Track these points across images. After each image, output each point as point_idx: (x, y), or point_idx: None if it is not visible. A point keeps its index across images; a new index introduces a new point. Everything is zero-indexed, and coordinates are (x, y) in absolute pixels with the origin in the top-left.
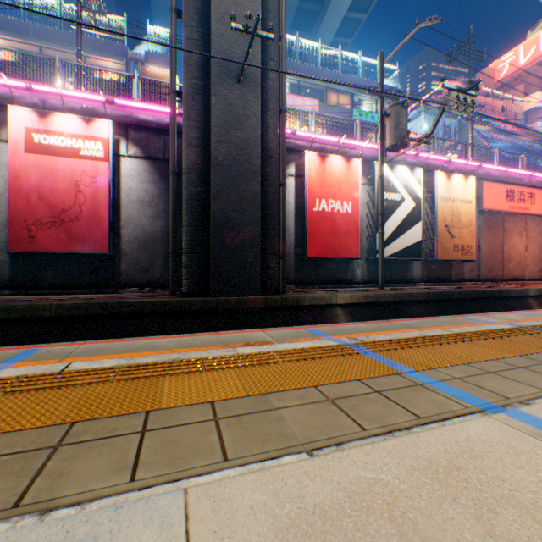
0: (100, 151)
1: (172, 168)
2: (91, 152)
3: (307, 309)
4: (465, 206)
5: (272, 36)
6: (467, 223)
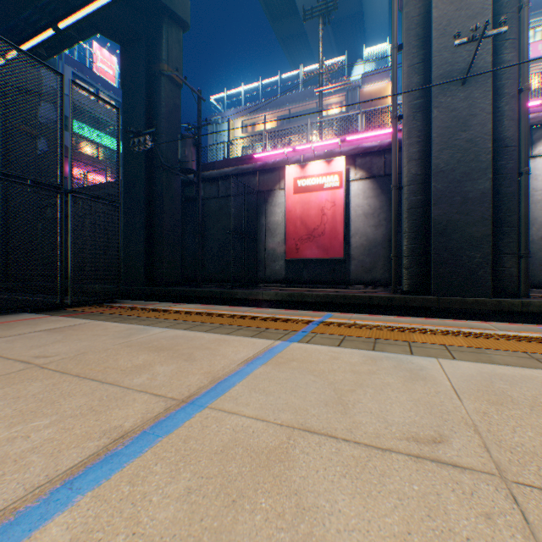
0: (336, 182)
1: (392, 184)
2: (330, 184)
3: None
4: None
5: (503, 29)
6: None
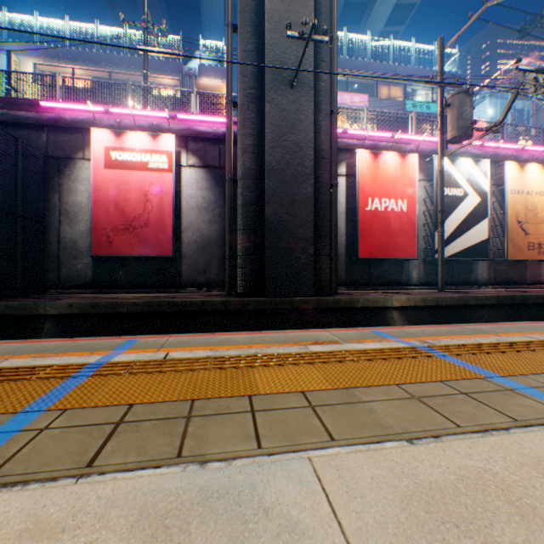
0: (164, 163)
1: (228, 175)
2: (157, 165)
3: (361, 311)
4: (542, 198)
5: (326, 39)
6: None
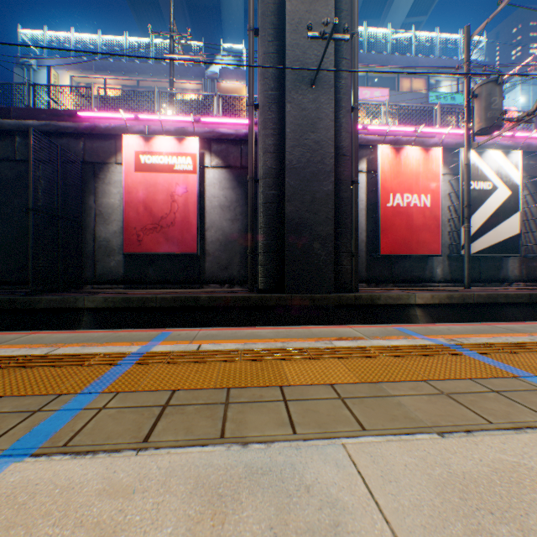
0: (189, 165)
1: (249, 175)
2: (182, 167)
3: (382, 308)
4: None
5: (347, 37)
6: None
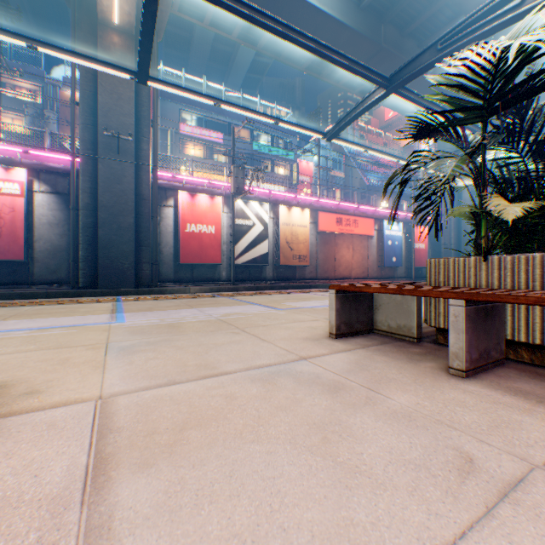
0: (18, 190)
1: (72, 206)
2: (10, 191)
3: None
4: (302, 229)
5: (132, 139)
6: (304, 240)
